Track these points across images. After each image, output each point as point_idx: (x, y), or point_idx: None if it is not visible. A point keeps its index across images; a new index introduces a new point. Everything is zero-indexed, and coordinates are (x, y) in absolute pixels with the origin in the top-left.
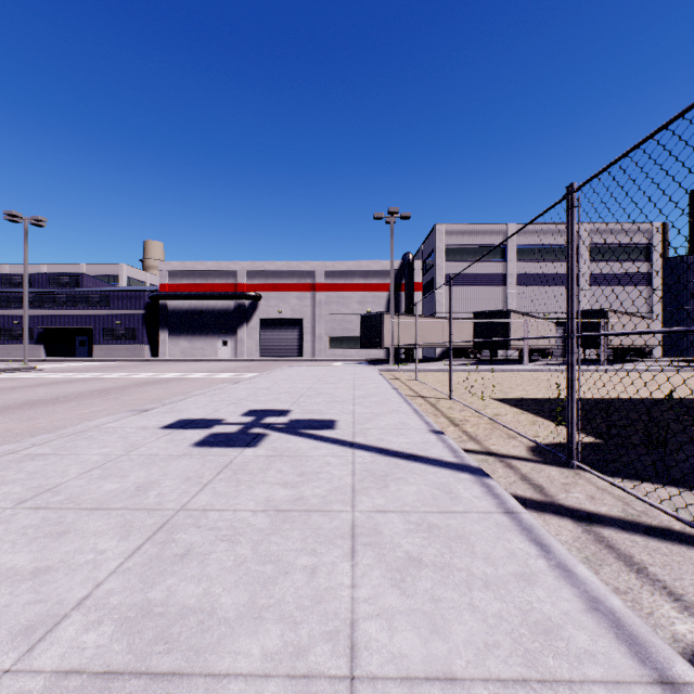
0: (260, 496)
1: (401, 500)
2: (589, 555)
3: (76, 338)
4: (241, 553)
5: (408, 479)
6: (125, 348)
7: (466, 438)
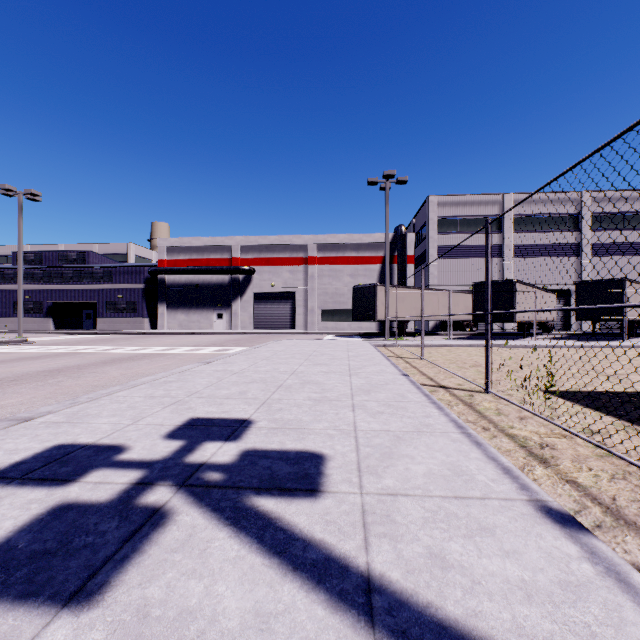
0: None
1: None
2: None
3: (82, 312)
4: None
5: None
6: (126, 321)
7: (602, 514)
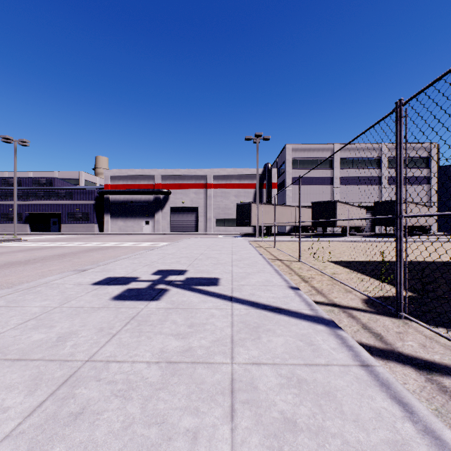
0: (156, 346)
1: (272, 352)
2: (439, 407)
3: (50, 220)
4: (130, 412)
5: (276, 331)
6: (82, 226)
7: (315, 292)
